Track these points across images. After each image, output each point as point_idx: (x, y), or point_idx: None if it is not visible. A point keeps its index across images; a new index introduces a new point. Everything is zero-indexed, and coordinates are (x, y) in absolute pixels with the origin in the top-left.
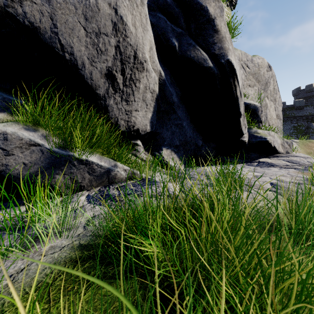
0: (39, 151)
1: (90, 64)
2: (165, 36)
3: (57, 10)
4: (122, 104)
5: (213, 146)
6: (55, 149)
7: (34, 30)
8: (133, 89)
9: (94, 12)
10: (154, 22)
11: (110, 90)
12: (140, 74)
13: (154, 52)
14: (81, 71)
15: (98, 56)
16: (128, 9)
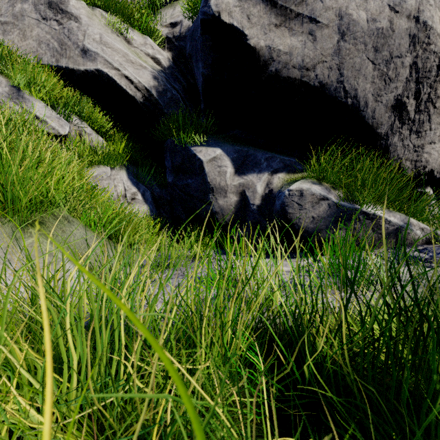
0: (326, 205)
1: (374, 100)
2: None
3: (345, 57)
4: (410, 139)
5: None
6: (342, 202)
7: (321, 88)
8: (430, 112)
9: (386, 37)
10: None
11: (395, 124)
12: None
13: None
14: (362, 112)
15: (385, 87)
16: (436, 6)
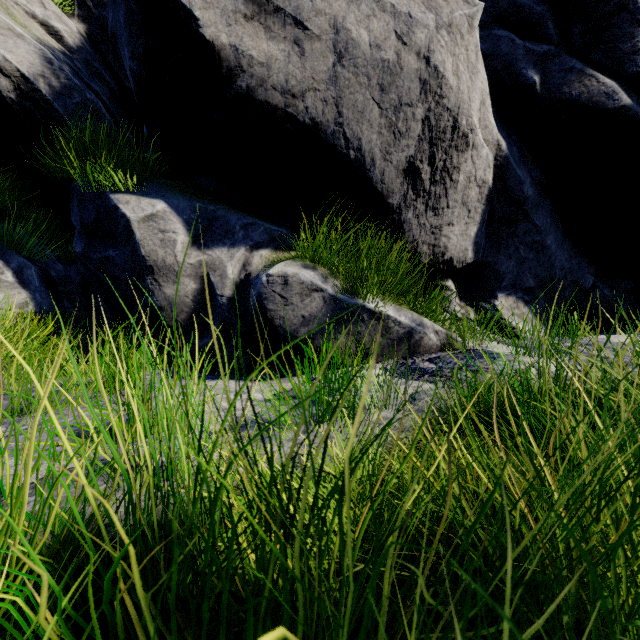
0: (321, 299)
1: (383, 158)
2: (510, 69)
3: (344, 90)
4: (426, 217)
5: (625, 287)
6: (341, 296)
7: (314, 128)
8: (447, 185)
9: (394, 75)
10: (487, 50)
11: (409, 195)
12: (460, 157)
13: (488, 107)
14: (369, 172)
15: (395, 143)
16: (448, 49)
